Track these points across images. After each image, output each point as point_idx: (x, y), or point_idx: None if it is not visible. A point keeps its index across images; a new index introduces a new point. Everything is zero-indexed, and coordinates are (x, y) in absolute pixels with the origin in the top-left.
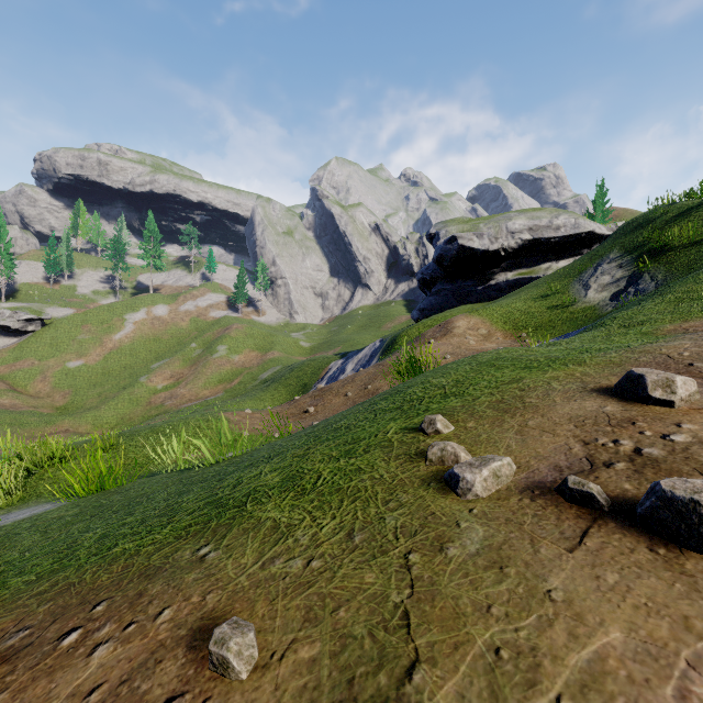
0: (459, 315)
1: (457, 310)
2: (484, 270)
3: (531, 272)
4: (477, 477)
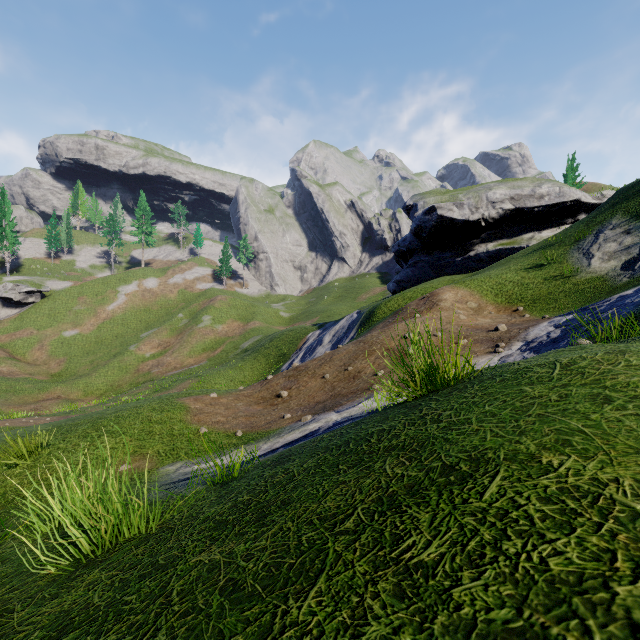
0: (444, 287)
1: (437, 281)
2: (464, 241)
3: (513, 243)
4: None
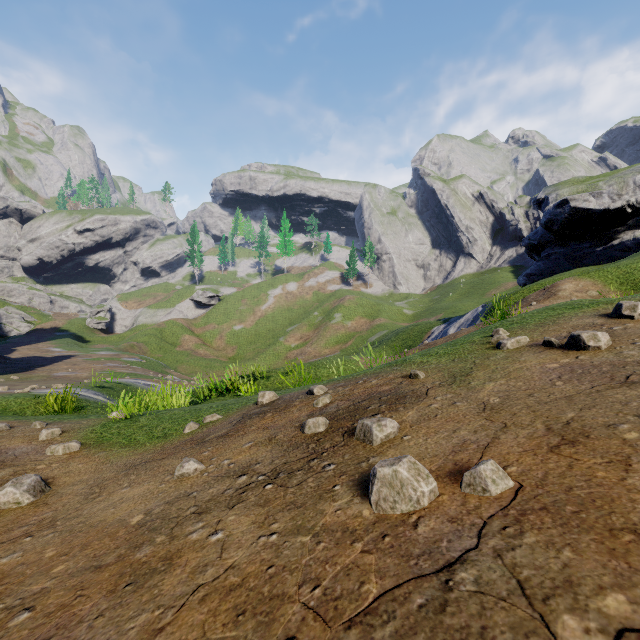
0: (566, 279)
1: (568, 273)
2: (605, 230)
3: None
4: (508, 342)
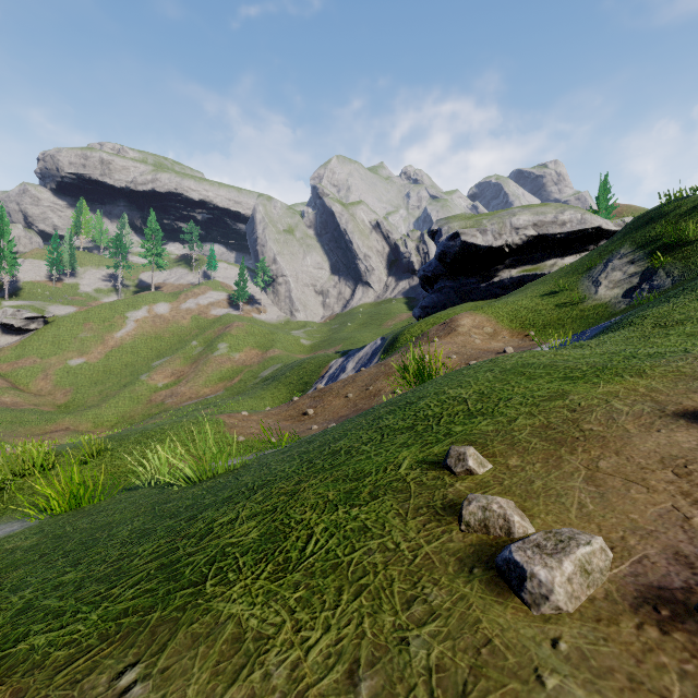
0: (463, 313)
1: (460, 307)
2: (488, 267)
3: (535, 269)
4: (556, 575)
